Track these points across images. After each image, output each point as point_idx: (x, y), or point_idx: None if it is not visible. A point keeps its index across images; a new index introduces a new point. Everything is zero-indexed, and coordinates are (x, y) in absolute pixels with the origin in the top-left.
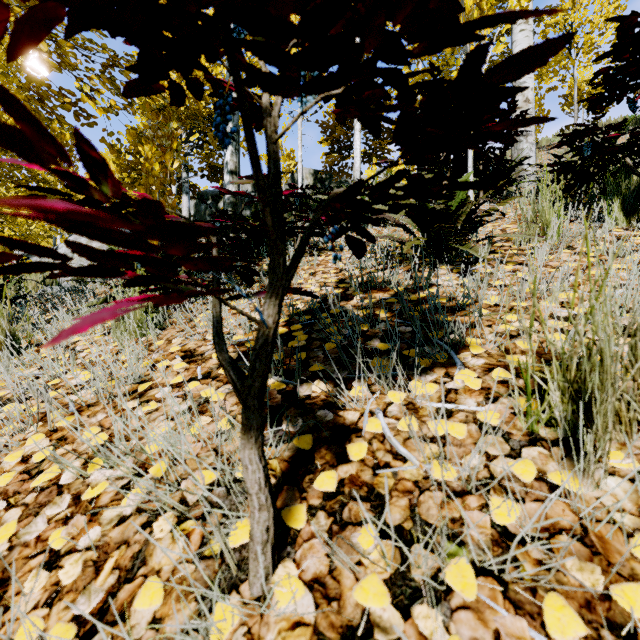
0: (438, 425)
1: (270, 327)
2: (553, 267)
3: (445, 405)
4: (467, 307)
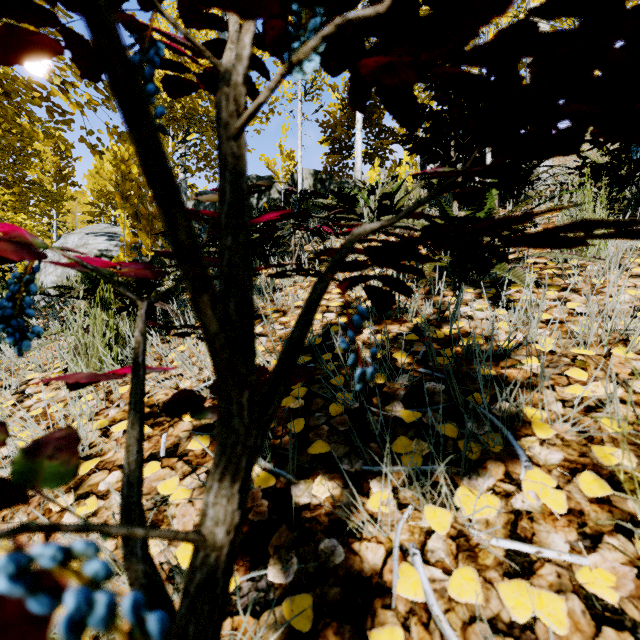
0: (516, 596)
1: (220, 545)
2: (610, 295)
3: (519, 547)
4: (512, 353)
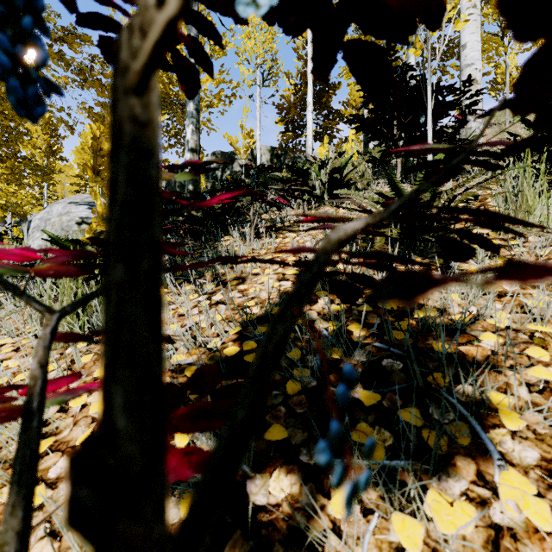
0: None
1: None
2: None
3: None
4: (467, 328)
